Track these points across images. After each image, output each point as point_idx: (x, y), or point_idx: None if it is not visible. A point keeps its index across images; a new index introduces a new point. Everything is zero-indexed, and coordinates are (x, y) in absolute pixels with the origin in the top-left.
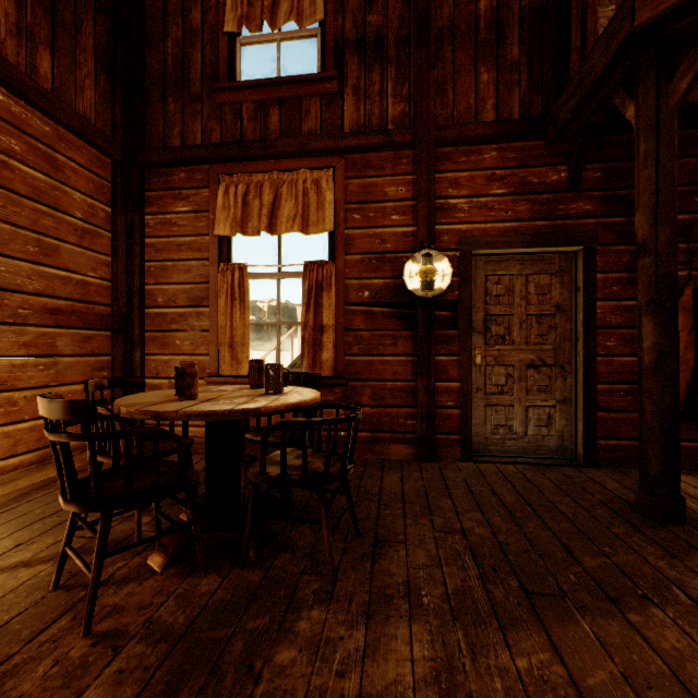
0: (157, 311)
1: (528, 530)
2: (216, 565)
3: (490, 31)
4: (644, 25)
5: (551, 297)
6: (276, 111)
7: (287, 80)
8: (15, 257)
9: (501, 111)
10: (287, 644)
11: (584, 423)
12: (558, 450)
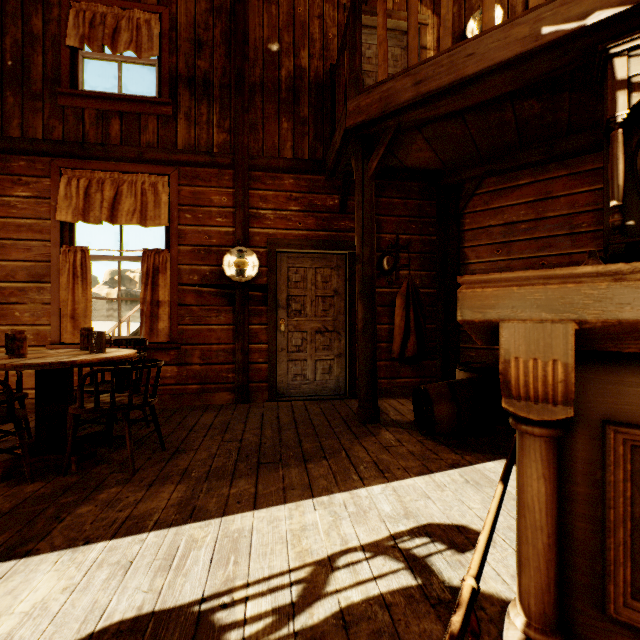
0: None
1: (284, 435)
2: (42, 477)
3: (289, 93)
4: (351, 127)
5: (331, 284)
6: (117, 122)
7: (127, 98)
8: None
9: (296, 152)
10: (88, 504)
11: (349, 370)
12: (336, 390)
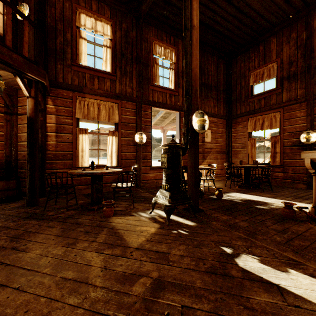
0: (234, 149)
1: None
2: (245, 189)
3: None
4: None
5: None
6: (263, 100)
7: (266, 92)
8: (213, 143)
9: None
10: (253, 192)
11: None
12: None
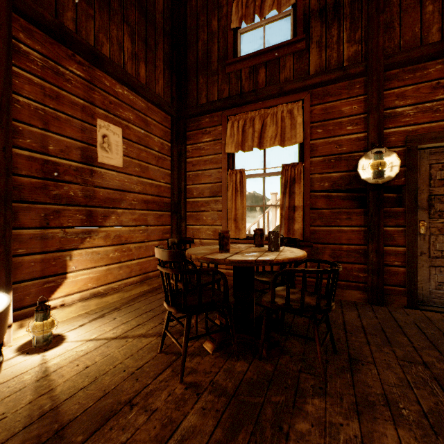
0: (193, 200)
1: None
2: (242, 355)
3: None
4: None
5: None
6: (263, 70)
7: (270, 48)
8: (131, 174)
9: None
10: (301, 418)
11: None
12: None
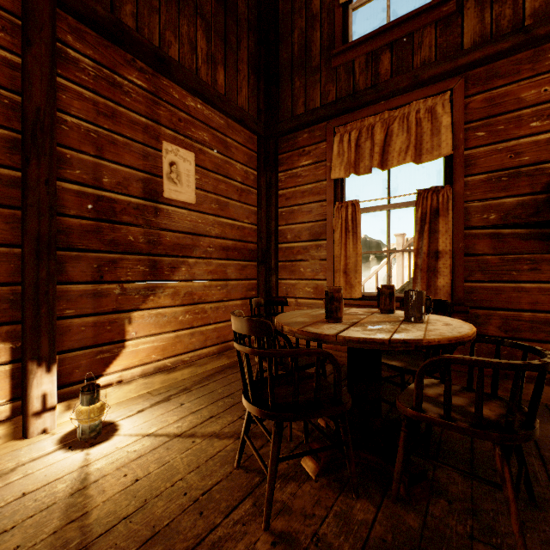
0: (286, 245)
1: None
2: (364, 488)
3: None
4: None
5: None
6: (386, 55)
7: (398, 21)
8: (206, 213)
9: None
10: None
11: None
12: None
